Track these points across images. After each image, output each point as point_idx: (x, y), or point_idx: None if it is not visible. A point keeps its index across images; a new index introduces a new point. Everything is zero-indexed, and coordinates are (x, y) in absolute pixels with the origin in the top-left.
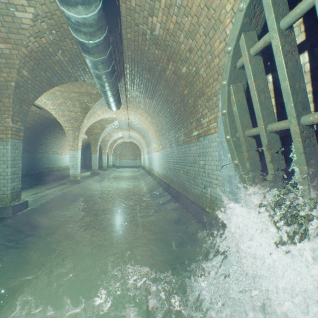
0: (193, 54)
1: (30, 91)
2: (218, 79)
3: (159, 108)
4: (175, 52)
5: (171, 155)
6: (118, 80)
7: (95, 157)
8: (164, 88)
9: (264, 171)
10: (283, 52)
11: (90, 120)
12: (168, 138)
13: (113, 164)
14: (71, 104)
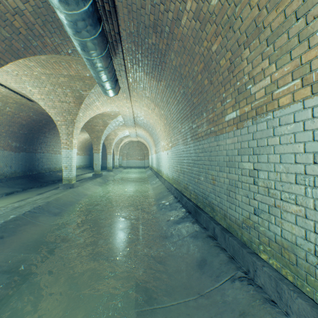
0: None
1: None
2: None
3: (169, 92)
4: None
5: (184, 154)
6: (113, 52)
7: (97, 157)
8: (177, 54)
9: None
10: None
11: (87, 113)
12: (181, 132)
13: (120, 164)
14: (62, 92)
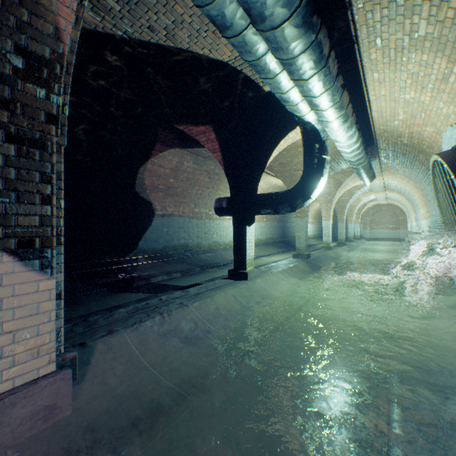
0: None
1: None
2: None
3: (420, 177)
4: (421, 151)
5: (435, 224)
6: (372, 162)
7: (340, 226)
8: (420, 165)
9: None
10: (443, 192)
11: (340, 192)
12: (433, 206)
13: (360, 234)
14: (326, 182)
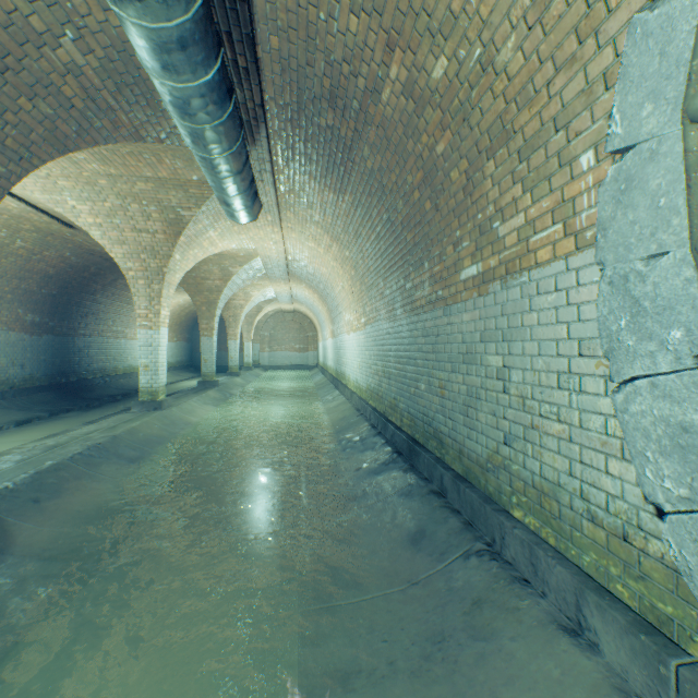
0: None
1: None
2: (582, 56)
3: (361, 216)
4: (411, 7)
5: (391, 340)
6: (249, 139)
7: (208, 344)
8: (375, 150)
9: None
10: None
11: (189, 254)
12: (384, 296)
13: (255, 360)
14: (140, 211)
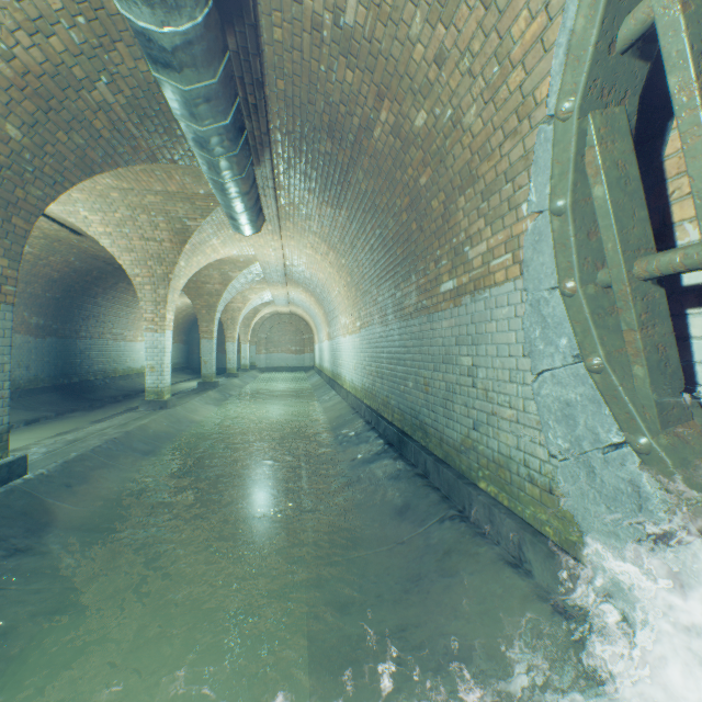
0: (447, 71)
1: (29, 180)
2: (521, 131)
3: (356, 229)
4: (397, 71)
5: (384, 343)
6: (254, 160)
7: (208, 347)
8: (368, 175)
9: (689, 390)
10: None
11: (193, 261)
12: (377, 302)
13: (252, 362)
14: (148, 221)
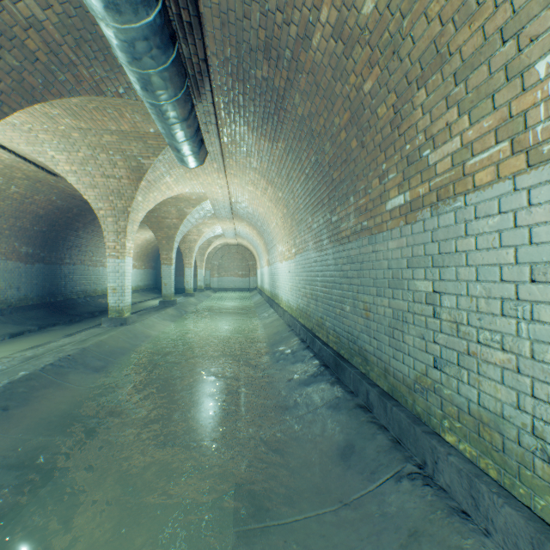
0: None
1: None
2: None
3: (292, 160)
4: None
5: (318, 267)
6: (195, 93)
7: (167, 271)
8: (305, 97)
9: None
10: None
11: (150, 196)
12: (312, 229)
13: (207, 284)
14: (107, 159)
